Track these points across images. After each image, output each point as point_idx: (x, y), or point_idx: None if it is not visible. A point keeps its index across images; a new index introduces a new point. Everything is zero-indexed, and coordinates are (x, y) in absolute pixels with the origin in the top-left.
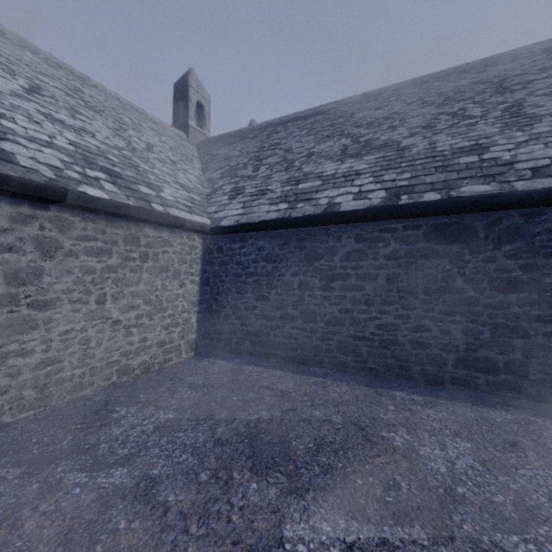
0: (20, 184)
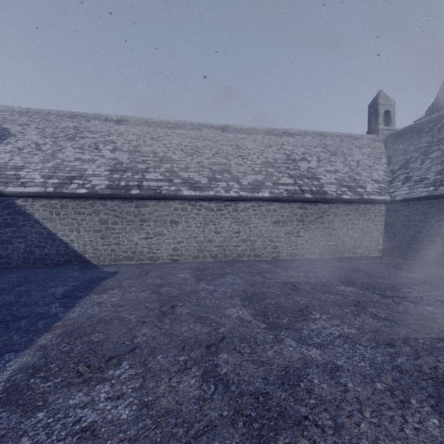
0: (331, 199)
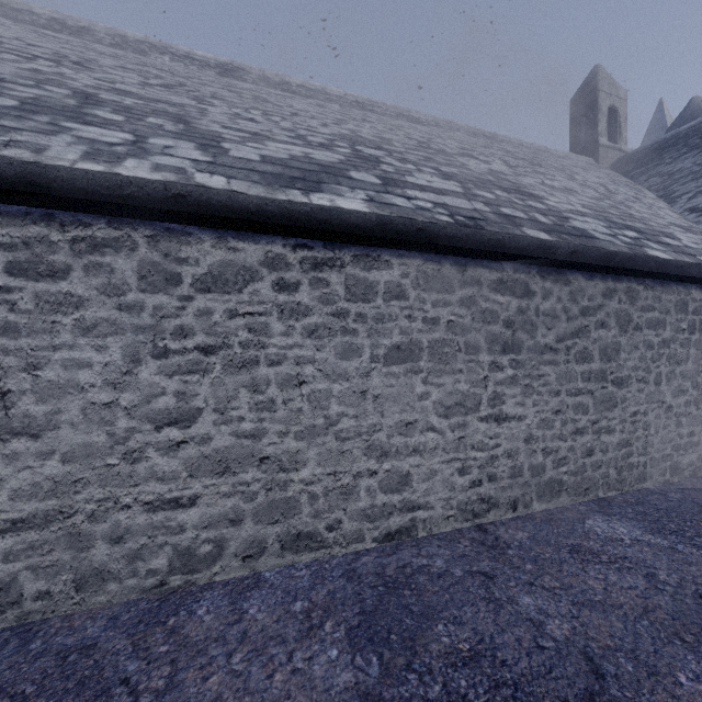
0: (619, 258)
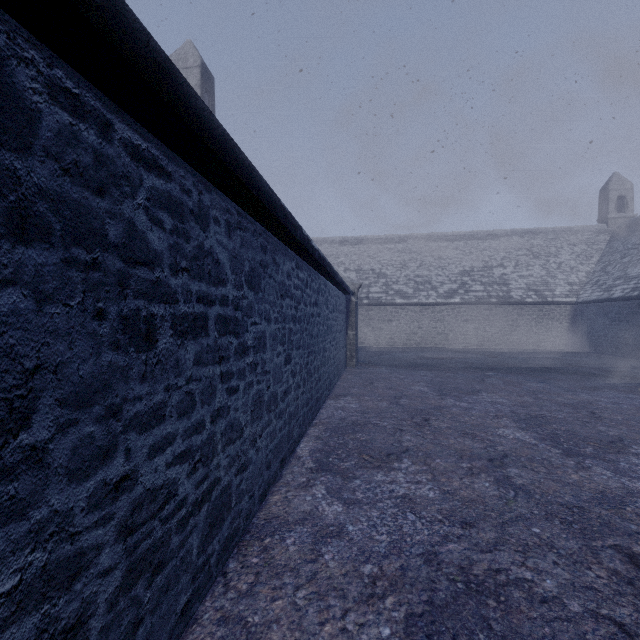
0: (514, 303)
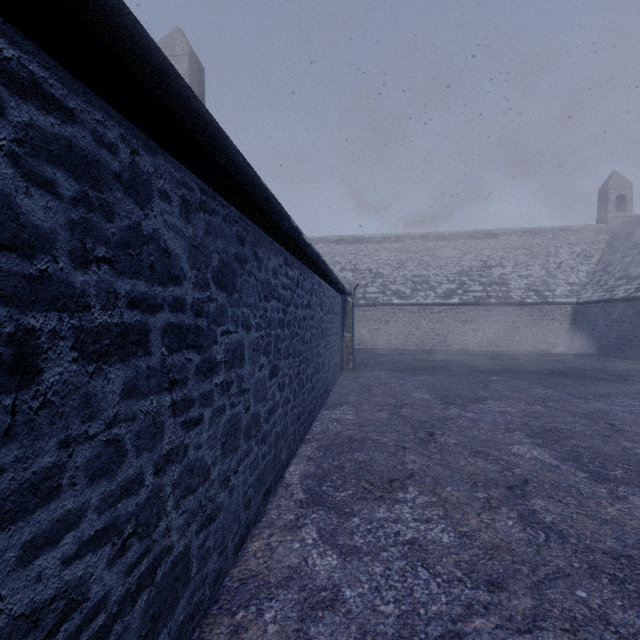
0: (513, 303)
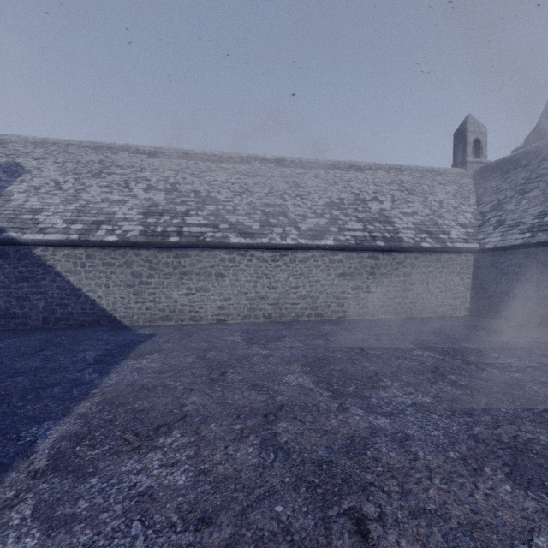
0: (407, 248)
